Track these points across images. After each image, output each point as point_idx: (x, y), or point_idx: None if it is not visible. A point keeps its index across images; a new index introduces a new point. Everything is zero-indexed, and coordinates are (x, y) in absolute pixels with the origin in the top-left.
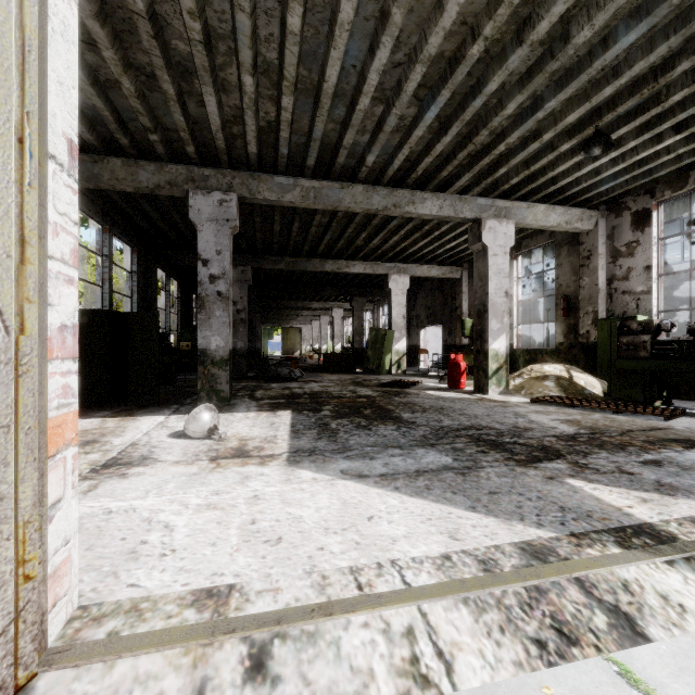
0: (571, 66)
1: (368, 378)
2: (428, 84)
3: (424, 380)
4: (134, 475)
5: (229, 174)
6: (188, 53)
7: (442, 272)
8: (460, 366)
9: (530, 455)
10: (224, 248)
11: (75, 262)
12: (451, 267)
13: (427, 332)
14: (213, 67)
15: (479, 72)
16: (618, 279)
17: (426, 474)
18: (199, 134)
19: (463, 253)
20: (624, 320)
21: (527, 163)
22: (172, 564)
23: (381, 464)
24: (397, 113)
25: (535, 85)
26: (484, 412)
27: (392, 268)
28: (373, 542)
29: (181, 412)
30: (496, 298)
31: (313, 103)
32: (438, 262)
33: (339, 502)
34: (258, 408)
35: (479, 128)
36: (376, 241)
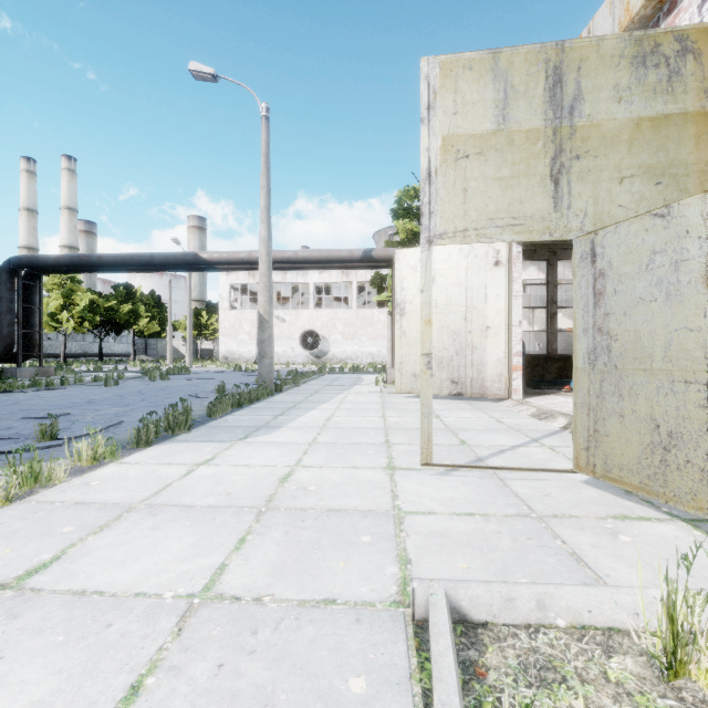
0: None
1: None
2: None
3: None
4: None
5: None
6: None
7: None
8: None
9: None
10: None
11: (521, 340)
12: None
13: None
14: None
15: None
16: None
17: None
18: None
19: None
20: None
21: None
22: (537, 401)
23: None
24: None
25: None
26: None
27: None
28: (557, 408)
29: None
30: None
31: None
32: None
33: None
34: None
35: None
36: None
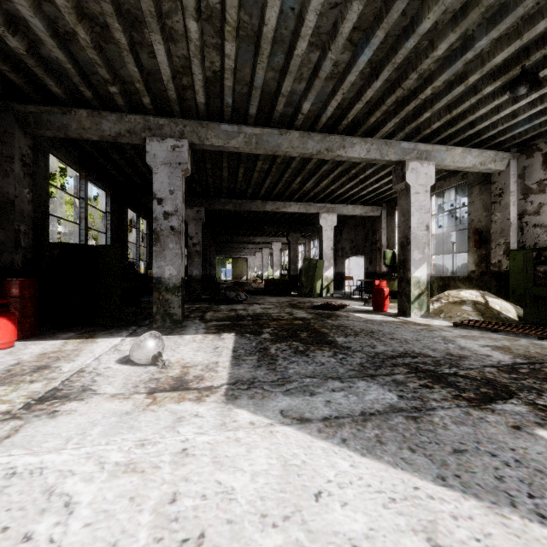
0: (507, 1)
1: (302, 300)
2: (363, 26)
3: (350, 303)
4: (64, 413)
5: (181, 123)
6: (136, 0)
7: (364, 210)
8: (384, 291)
9: (479, 392)
10: (176, 188)
11: None
12: (372, 207)
13: (350, 262)
14: (160, 14)
15: (413, 10)
16: (529, 214)
17: (373, 417)
18: (153, 86)
19: (383, 194)
20: (537, 251)
21: (449, 107)
22: None
23: (323, 402)
24: (333, 57)
25: (469, 21)
26: (413, 336)
27: (322, 208)
28: None
29: (137, 333)
30: (418, 231)
31: (254, 51)
32: (361, 202)
33: (279, 463)
34: (206, 331)
35: (408, 72)
36: (309, 184)
